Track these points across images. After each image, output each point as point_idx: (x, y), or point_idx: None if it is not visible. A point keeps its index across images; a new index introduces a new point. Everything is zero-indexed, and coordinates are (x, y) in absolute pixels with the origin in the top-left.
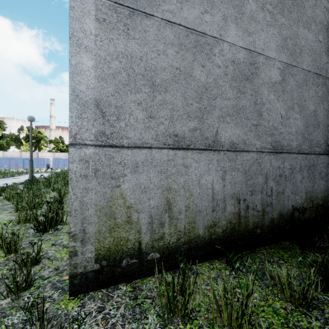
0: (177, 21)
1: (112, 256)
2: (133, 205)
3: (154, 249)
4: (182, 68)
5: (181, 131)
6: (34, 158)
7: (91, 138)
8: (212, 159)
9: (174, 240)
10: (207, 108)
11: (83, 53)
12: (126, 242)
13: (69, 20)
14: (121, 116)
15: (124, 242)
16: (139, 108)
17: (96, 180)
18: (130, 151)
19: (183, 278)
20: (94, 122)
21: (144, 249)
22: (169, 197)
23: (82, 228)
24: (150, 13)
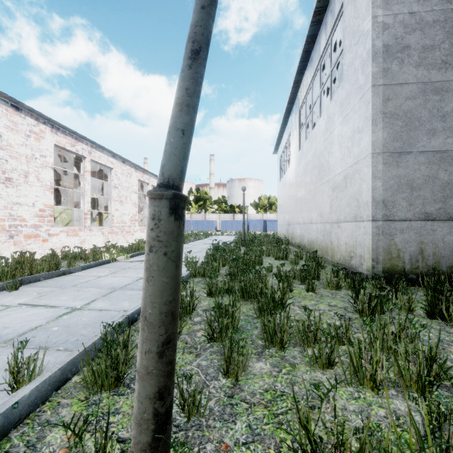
0: (427, 150)
1: (390, 272)
2: (401, 249)
3: (412, 273)
4: (430, 175)
5: (430, 210)
6: (205, 220)
7: (380, 217)
8: (452, 226)
9: (425, 270)
10: (449, 195)
11: (377, 180)
12: (397, 266)
13: (371, 168)
14: (394, 206)
15: (396, 266)
16: (404, 201)
17: (383, 236)
18: (399, 222)
19: (436, 282)
20: (381, 210)
21: (407, 272)
22: (422, 247)
23: (376, 257)
24: (410, 151)
